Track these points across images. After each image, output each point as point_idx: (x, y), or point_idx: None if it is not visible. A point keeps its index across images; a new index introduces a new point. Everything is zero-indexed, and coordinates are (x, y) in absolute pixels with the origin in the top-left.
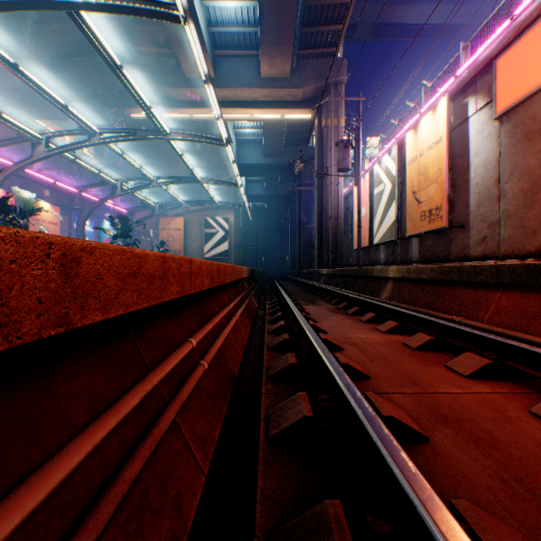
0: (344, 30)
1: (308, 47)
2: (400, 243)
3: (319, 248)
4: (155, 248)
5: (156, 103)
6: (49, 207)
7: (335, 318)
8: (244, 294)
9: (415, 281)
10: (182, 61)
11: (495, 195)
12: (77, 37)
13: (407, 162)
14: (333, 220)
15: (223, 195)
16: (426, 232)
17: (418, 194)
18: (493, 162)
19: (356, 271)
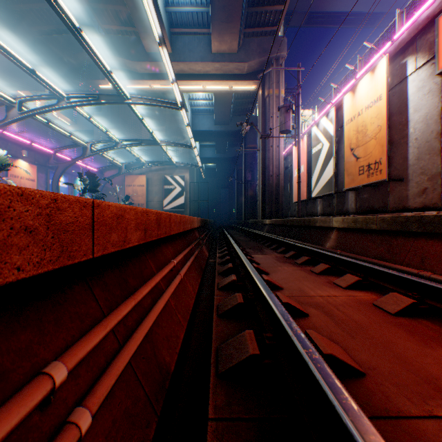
0: (285, 10)
1: (253, 26)
2: (336, 196)
3: (263, 201)
4: (121, 201)
5: (121, 75)
6: (27, 165)
7: (285, 269)
8: (194, 245)
9: (363, 231)
10: (142, 37)
11: (437, 148)
12: (50, 16)
13: (344, 122)
14: (274, 177)
15: (180, 157)
16: (364, 186)
17: (356, 151)
18: (434, 117)
19: (298, 222)
